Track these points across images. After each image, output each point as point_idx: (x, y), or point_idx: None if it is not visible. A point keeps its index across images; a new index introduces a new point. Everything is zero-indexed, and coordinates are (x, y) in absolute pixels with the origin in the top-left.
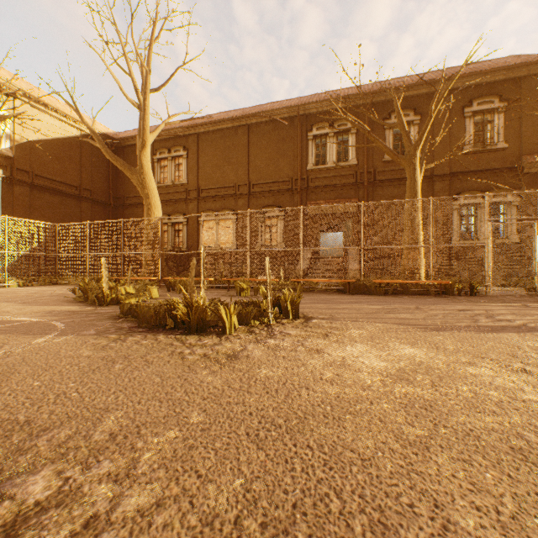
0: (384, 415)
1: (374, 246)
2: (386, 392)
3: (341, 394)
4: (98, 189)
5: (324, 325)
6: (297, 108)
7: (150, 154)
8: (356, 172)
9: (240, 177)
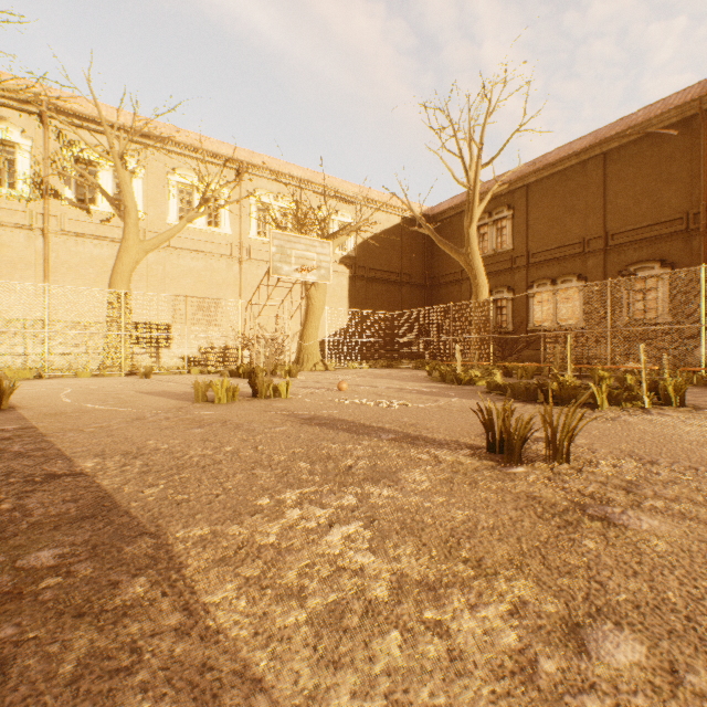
0: None
1: None
2: None
3: None
4: (415, 272)
5: None
6: (696, 103)
7: None
8: None
9: (590, 228)
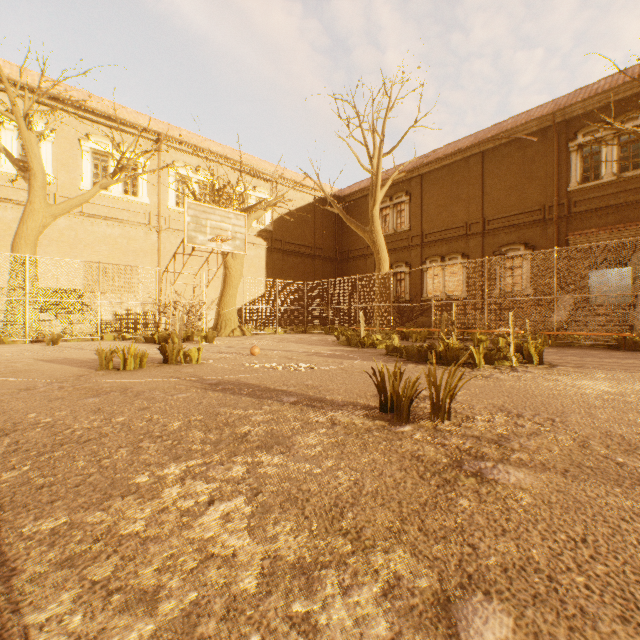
0: (587, 400)
1: None
2: (597, 396)
3: (562, 393)
4: (327, 246)
5: (568, 370)
6: (551, 117)
7: None
8: None
9: (471, 215)
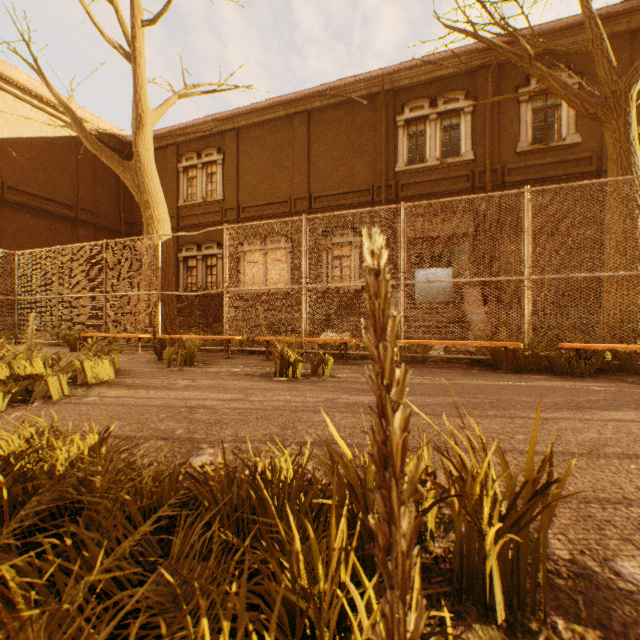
0: None
1: (553, 275)
2: None
3: None
4: (104, 211)
5: None
6: (380, 79)
7: (174, 161)
8: (473, 172)
9: (297, 188)
